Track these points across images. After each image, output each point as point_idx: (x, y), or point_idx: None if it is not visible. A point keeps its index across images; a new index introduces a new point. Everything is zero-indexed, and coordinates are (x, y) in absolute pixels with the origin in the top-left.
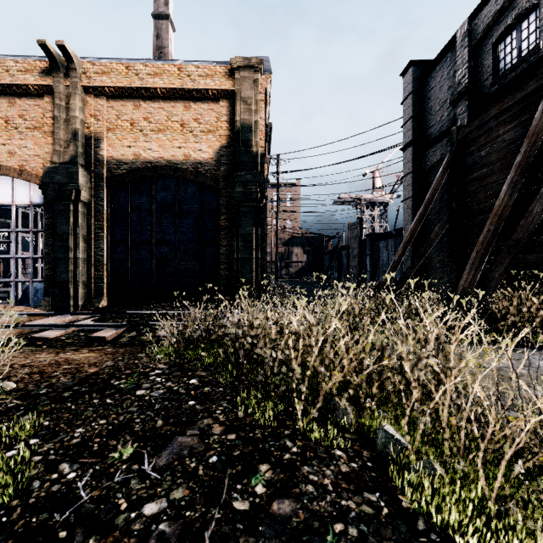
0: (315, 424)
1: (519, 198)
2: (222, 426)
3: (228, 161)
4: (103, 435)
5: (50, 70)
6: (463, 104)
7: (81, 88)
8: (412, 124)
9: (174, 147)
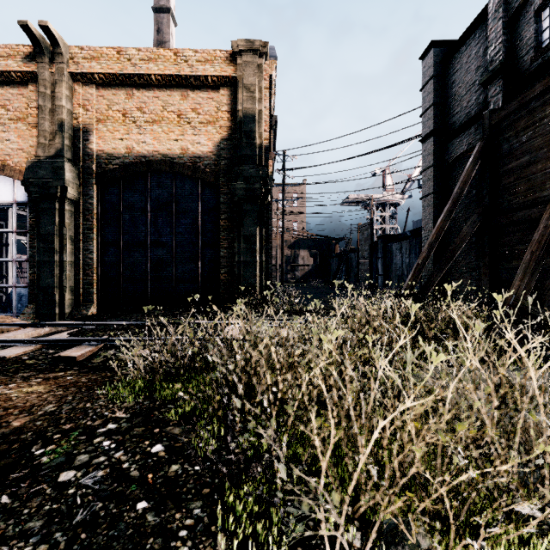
0: None
1: None
2: None
3: (229, 155)
4: None
5: (34, 56)
6: (497, 84)
7: (69, 75)
8: (434, 112)
9: (170, 139)
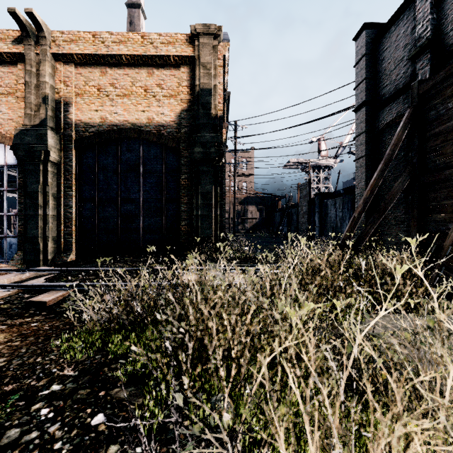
0: None
1: None
2: None
3: (189, 124)
4: None
5: (22, 39)
6: (424, 58)
7: (51, 56)
8: (366, 85)
9: (138, 110)
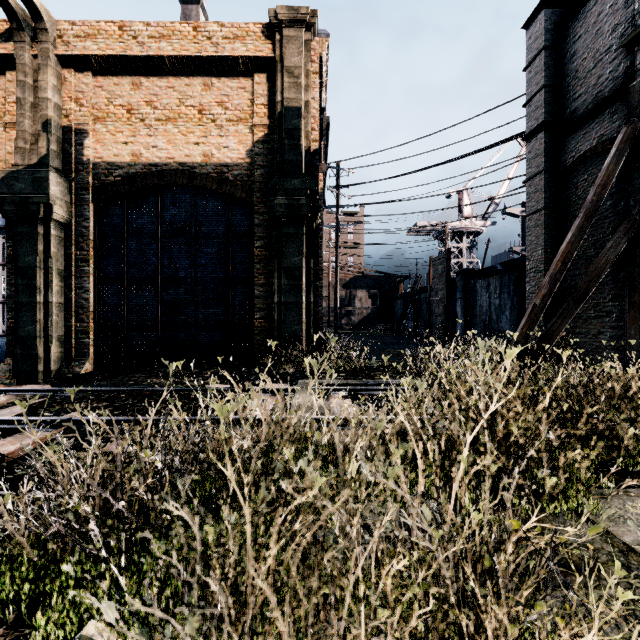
0: None
1: None
2: None
3: (267, 162)
4: None
5: (12, 34)
6: None
7: (56, 59)
8: (545, 97)
9: (189, 143)
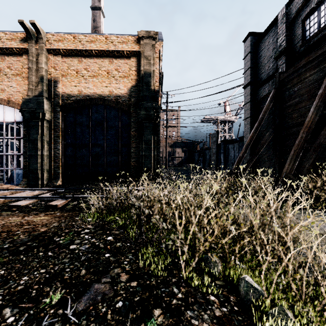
0: (194, 275)
1: (320, 116)
2: (127, 274)
3: (136, 95)
4: (41, 283)
5: (26, 39)
6: (283, 59)
7: (46, 50)
8: (250, 72)
9: (103, 86)
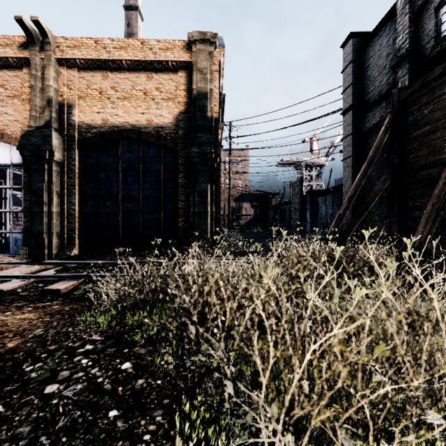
0: None
1: None
2: None
3: (186, 125)
4: None
5: (27, 45)
6: (404, 68)
7: (55, 60)
8: (352, 90)
9: (138, 113)
